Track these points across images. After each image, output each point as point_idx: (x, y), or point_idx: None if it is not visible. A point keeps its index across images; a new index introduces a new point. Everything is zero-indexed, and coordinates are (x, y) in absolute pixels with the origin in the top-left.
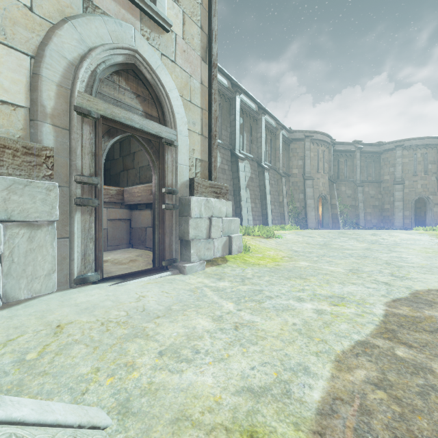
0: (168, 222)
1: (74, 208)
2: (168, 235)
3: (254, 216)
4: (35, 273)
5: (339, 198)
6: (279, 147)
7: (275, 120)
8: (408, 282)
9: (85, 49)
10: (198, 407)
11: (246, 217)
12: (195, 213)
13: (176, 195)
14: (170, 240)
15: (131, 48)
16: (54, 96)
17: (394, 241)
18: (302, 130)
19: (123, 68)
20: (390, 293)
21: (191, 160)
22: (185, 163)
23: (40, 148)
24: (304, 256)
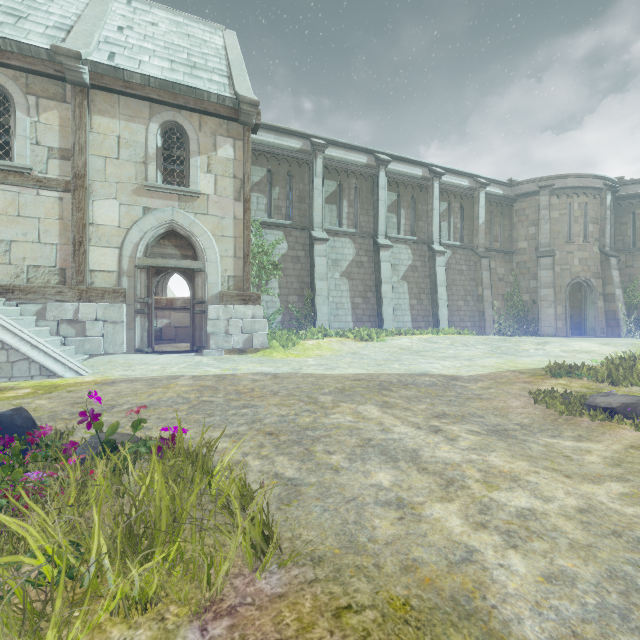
0: (198, 322)
1: (136, 315)
2: (199, 330)
3: (415, 316)
4: (116, 343)
5: (632, 283)
6: (477, 215)
7: (470, 176)
8: (315, 370)
9: (143, 234)
10: (108, 374)
11: (390, 318)
12: (213, 316)
13: (205, 304)
14: (201, 334)
15: (169, 223)
16: (128, 263)
17: (548, 352)
18: (534, 178)
19: (166, 235)
20: (272, 371)
21: (224, 278)
22: (216, 281)
23: (119, 289)
24: (339, 356)
